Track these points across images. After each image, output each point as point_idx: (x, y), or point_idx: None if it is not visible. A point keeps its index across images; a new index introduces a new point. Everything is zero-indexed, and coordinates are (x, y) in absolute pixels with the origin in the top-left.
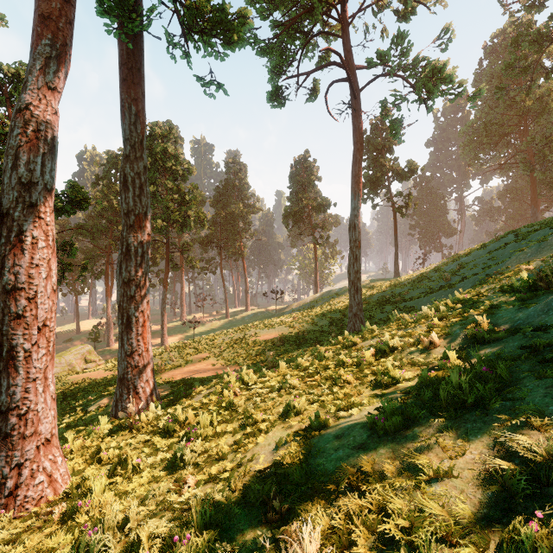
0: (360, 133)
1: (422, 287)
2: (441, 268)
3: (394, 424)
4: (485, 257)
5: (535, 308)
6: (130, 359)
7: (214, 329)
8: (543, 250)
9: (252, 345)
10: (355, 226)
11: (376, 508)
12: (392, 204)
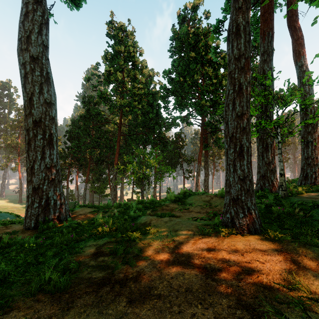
0: None
1: None
2: None
3: None
4: None
5: None
6: None
7: None
8: None
9: None
10: None
11: None
12: None
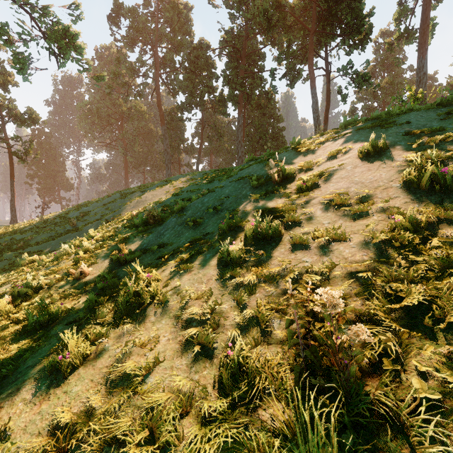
0: None
1: (49, 232)
2: (66, 215)
3: (82, 353)
4: (103, 208)
5: (153, 235)
6: None
7: None
8: (140, 204)
9: None
10: None
11: (99, 451)
12: (8, 146)
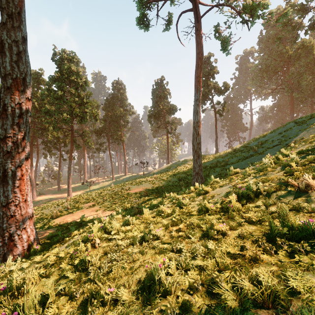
0: (201, 46)
1: (238, 156)
2: (247, 145)
3: None
4: (278, 136)
5: None
6: (6, 209)
7: (104, 187)
8: None
9: (126, 196)
10: (197, 112)
11: None
12: (214, 109)
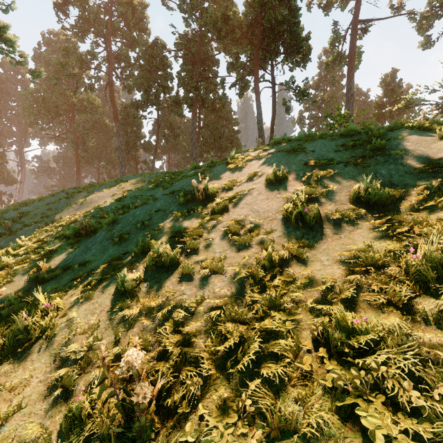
0: None
1: None
2: (1, 215)
3: None
4: (44, 208)
5: (80, 249)
6: None
7: None
8: (84, 206)
9: None
10: None
11: None
12: None
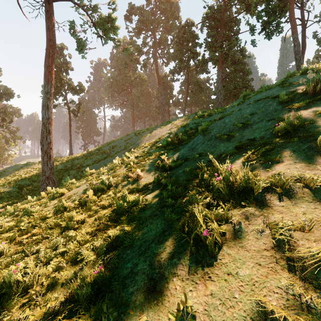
0: (53, 34)
1: (93, 158)
2: (101, 148)
3: (218, 232)
4: (124, 143)
5: (184, 150)
6: None
7: None
8: (151, 138)
9: None
10: (48, 107)
11: None
12: (68, 107)
